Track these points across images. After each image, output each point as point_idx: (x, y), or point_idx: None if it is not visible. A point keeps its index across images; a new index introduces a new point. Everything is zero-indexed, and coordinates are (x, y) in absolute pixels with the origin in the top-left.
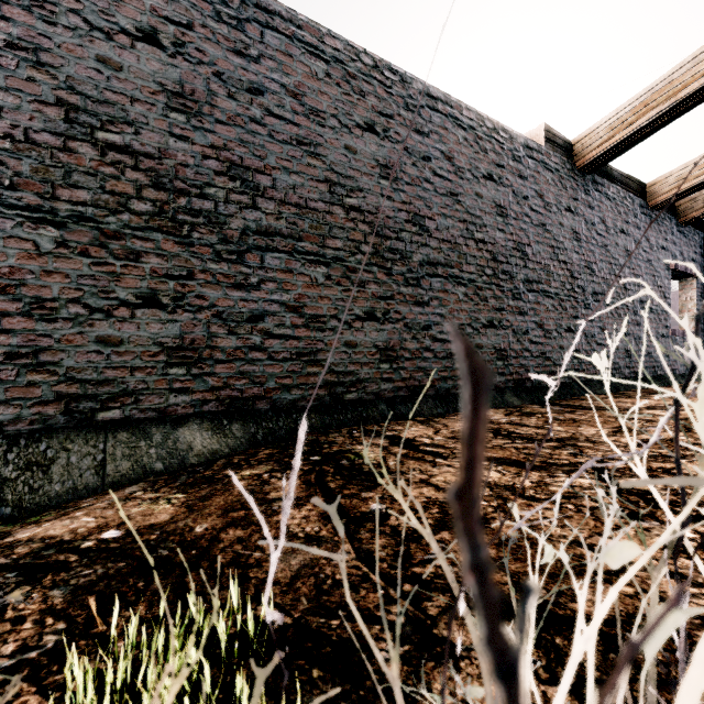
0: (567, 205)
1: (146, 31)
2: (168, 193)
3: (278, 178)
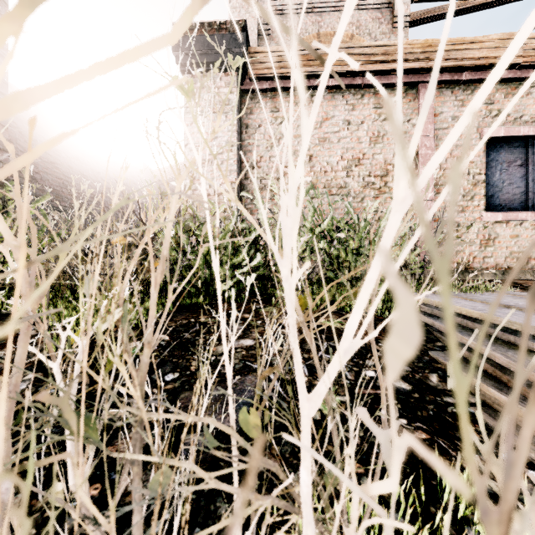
0: (152, 196)
1: None
2: None
3: (44, 176)
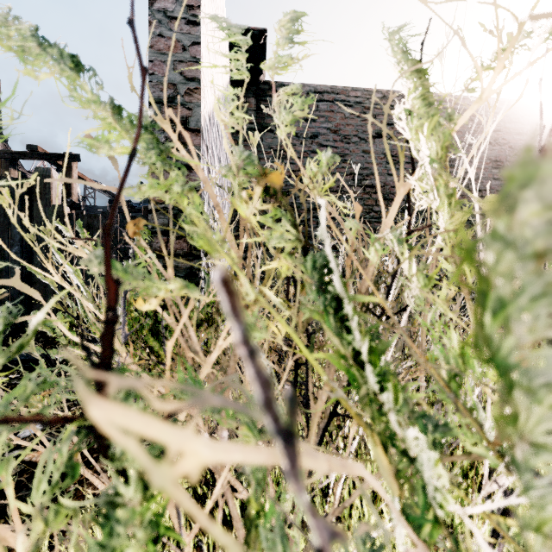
0: None
1: (379, 133)
2: (387, 200)
3: None
